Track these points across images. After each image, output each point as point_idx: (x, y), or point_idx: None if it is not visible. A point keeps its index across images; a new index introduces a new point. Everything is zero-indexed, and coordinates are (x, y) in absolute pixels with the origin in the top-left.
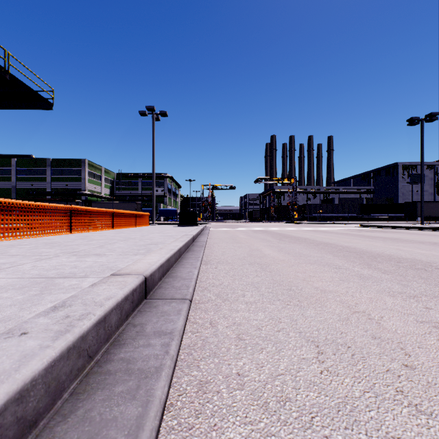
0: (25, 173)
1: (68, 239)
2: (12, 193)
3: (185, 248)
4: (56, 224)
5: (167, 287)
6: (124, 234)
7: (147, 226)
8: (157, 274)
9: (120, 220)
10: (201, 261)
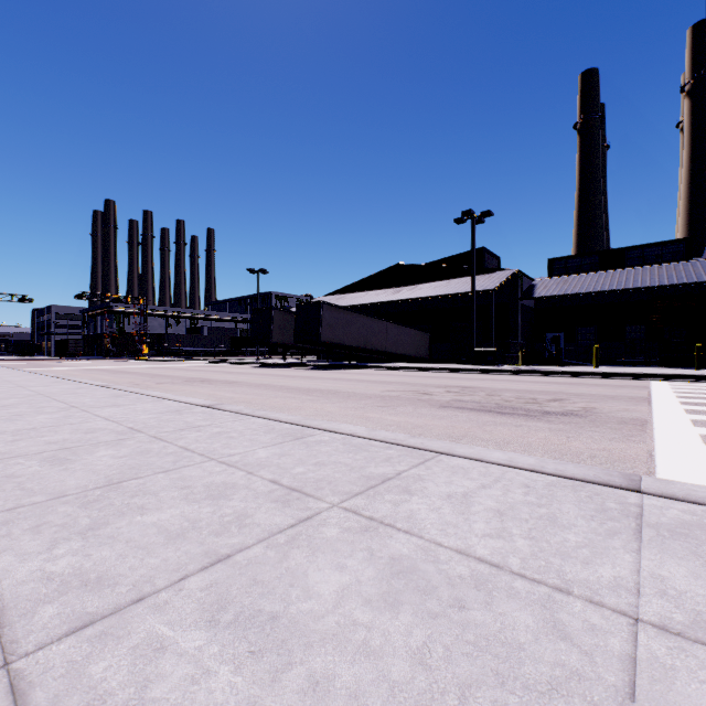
0: None
1: None
2: None
3: None
4: None
5: None
6: None
7: None
8: None
9: None
10: None
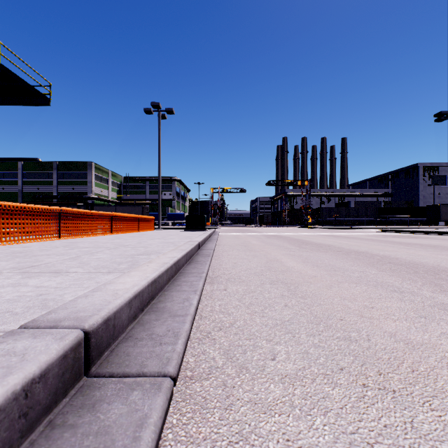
0: (31, 177)
1: (49, 246)
2: (18, 197)
3: (186, 259)
4: (41, 229)
5: (140, 336)
6: (120, 240)
7: (151, 230)
8: (125, 312)
9: (120, 224)
10: (205, 279)
